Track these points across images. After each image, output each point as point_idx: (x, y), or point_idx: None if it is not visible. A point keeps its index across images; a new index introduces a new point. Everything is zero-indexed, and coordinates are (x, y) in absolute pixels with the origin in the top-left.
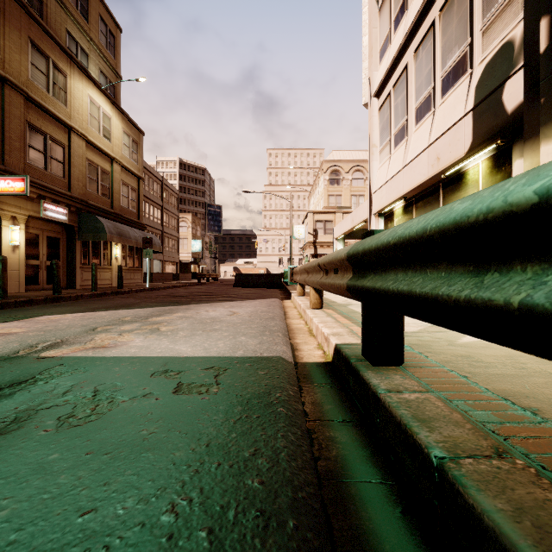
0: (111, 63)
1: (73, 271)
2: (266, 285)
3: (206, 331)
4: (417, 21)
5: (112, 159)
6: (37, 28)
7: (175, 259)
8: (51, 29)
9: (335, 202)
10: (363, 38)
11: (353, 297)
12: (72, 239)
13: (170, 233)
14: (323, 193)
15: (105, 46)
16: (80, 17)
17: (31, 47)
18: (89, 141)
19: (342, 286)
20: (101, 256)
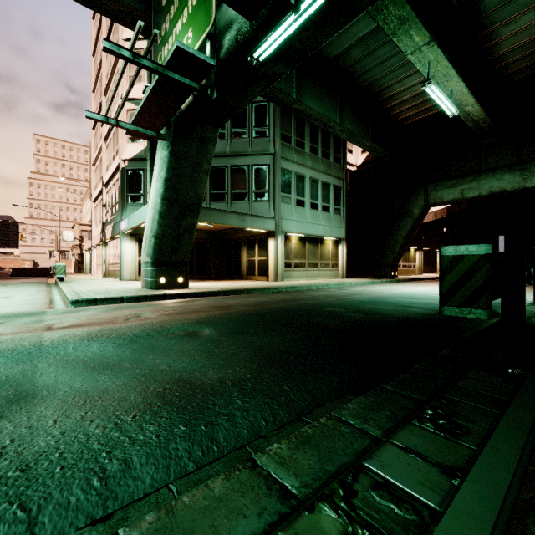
0: None
1: None
2: (38, 274)
3: (27, 281)
4: (98, 196)
5: None
6: None
7: None
8: None
9: None
10: (90, 175)
11: None
12: None
13: None
14: None
15: None
16: None
17: None
18: None
19: None
20: None
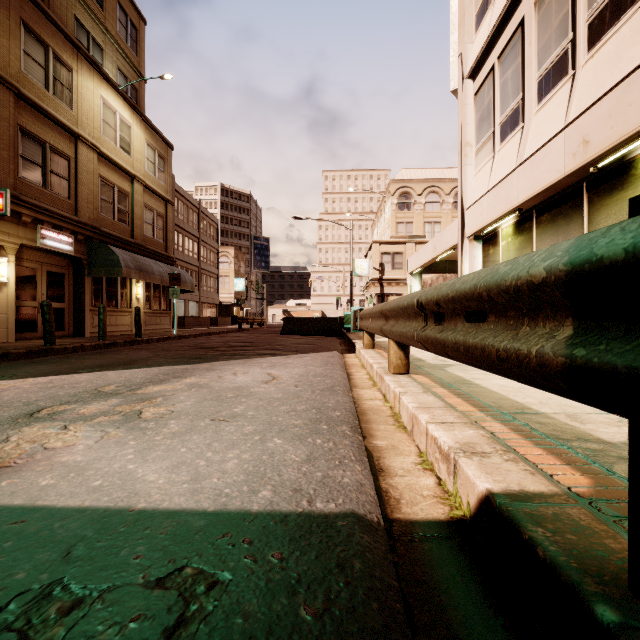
0: (133, 61)
1: (82, 314)
2: (321, 331)
3: (217, 420)
4: None
5: (132, 176)
6: (32, 8)
7: (214, 300)
8: (54, 14)
9: (405, 230)
10: (451, 2)
11: (572, 394)
12: (80, 275)
13: (208, 269)
14: (390, 220)
15: (125, 39)
16: (93, 2)
17: (24, 32)
18: (102, 153)
19: (535, 360)
20: (118, 296)
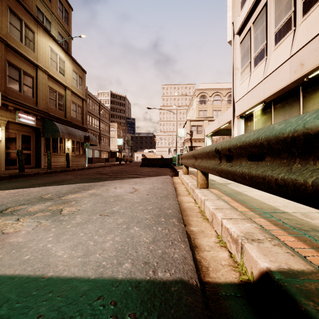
0: (66, 28)
1: (39, 156)
2: (161, 165)
3: (103, 215)
4: None
5: (65, 87)
6: (14, 1)
7: (107, 149)
8: (25, 4)
9: (203, 114)
10: None
11: None
12: (39, 136)
13: (104, 134)
14: (195, 109)
15: (62, 18)
16: None
17: (9, 12)
18: (49, 75)
19: (312, 188)
20: (58, 147)
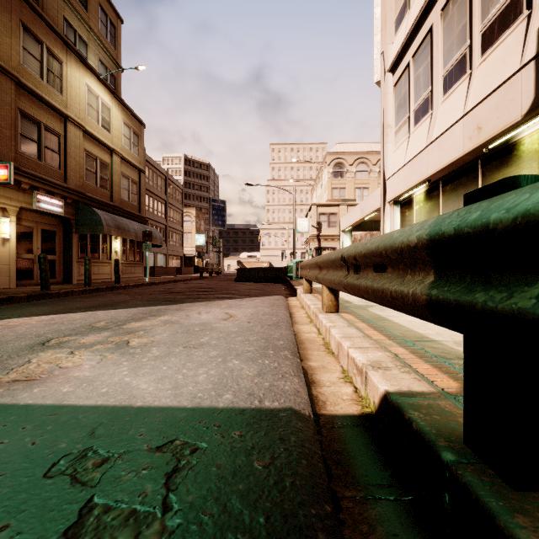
0: (112, 53)
1: (70, 265)
2: (268, 279)
3: (188, 347)
4: None
5: (111, 150)
6: (30, 12)
7: (179, 253)
8: (47, 16)
9: (339, 195)
10: (375, 9)
11: (434, 320)
12: (69, 232)
13: (174, 227)
14: (326, 186)
15: (105, 36)
16: (79, 5)
17: (23, 31)
18: (86, 131)
19: (411, 298)
20: (100, 250)
